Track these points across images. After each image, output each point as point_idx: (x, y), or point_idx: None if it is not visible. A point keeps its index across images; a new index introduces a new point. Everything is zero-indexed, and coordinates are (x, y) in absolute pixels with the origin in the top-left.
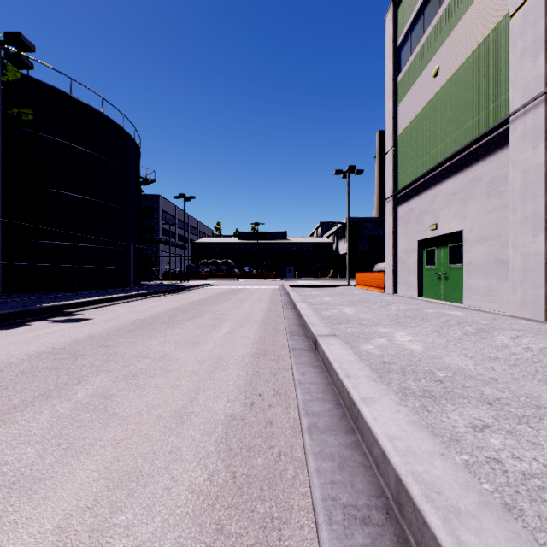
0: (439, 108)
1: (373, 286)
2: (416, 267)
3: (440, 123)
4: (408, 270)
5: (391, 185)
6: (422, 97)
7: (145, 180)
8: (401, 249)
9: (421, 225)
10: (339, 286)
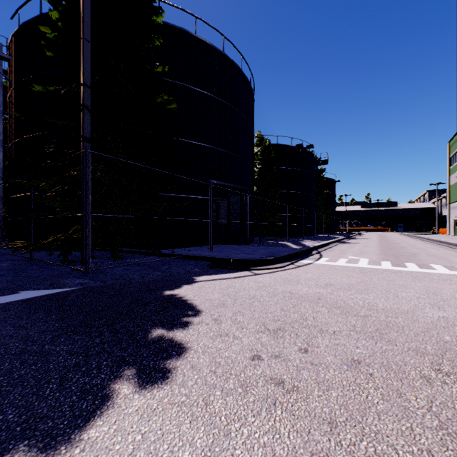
0: (456, 187)
1: (444, 233)
2: (453, 227)
3: (456, 191)
4: (451, 228)
5: (447, 200)
6: (454, 180)
7: None
8: (450, 221)
9: (454, 215)
10: (431, 234)
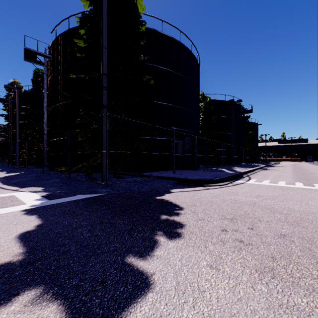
0: None
1: None
2: None
3: None
4: None
5: None
6: None
7: None
8: None
9: None
10: None
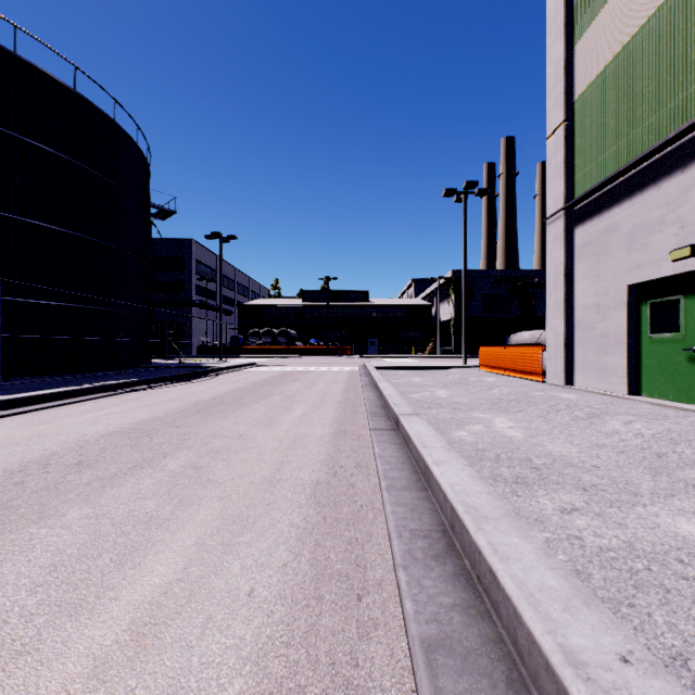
0: None
1: (517, 370)
2: (626, 336)
3: None
4: (601, 343)
5: (562, 189)
6: (644, 0)
7: (161, 211)
8: (583, 303)
9: (642, 253)
10: (452, 368)
